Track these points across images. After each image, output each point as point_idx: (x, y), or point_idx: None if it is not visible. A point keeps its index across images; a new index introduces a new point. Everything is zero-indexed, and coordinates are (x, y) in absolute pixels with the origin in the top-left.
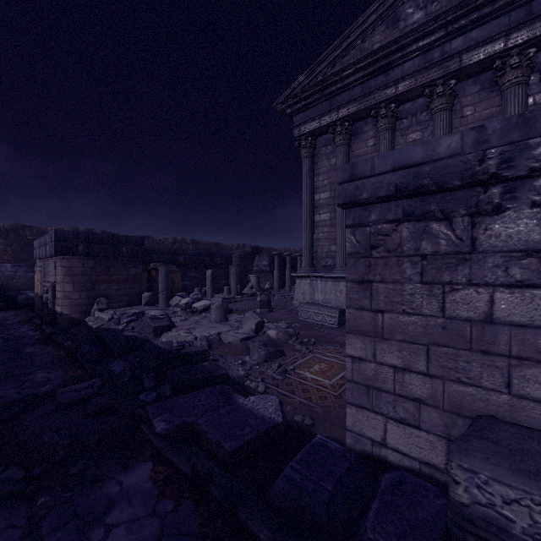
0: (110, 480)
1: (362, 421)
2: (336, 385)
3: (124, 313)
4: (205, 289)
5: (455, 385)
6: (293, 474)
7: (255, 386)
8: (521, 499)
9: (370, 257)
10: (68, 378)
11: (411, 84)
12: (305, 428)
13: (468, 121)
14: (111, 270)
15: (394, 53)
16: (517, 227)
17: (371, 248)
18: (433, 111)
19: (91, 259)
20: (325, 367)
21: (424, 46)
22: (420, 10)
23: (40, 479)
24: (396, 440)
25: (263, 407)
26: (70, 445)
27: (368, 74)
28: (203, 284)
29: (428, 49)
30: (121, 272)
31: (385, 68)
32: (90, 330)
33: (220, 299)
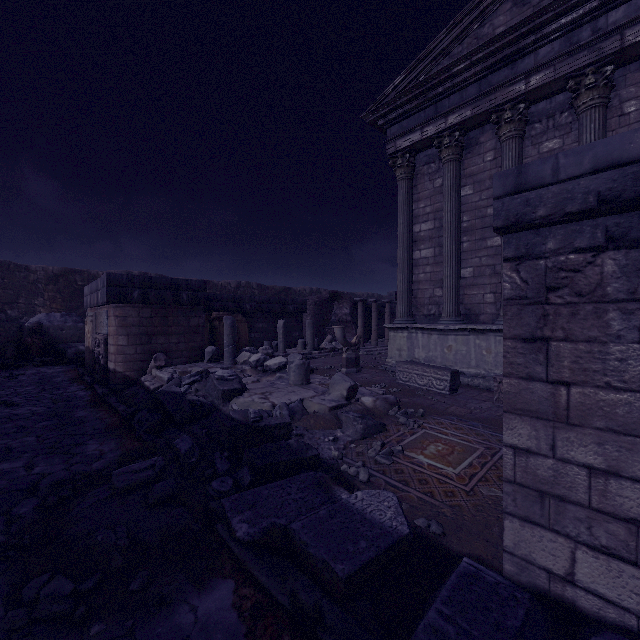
0: (180, 604)
1: (531, 542)
2: (464, 476)
3: (185, 371)
4: (276, 343)
5: None
6: (443, 624)
7: (355, 473)
8: None
9: (546, 303)
10: (123, 452)
11: (548, 75)
12: (433, 539)
13: (631, 120)
14: (169, 321)
15: (524, 37)
16: None
17: (547, 291)
18: (579, 109)
19: (148, 308)
20: (444, 449)
21: (568, 24)
22: None
23: (92, 596)
24: (592, 578)
25: (377, 509)
26: (129, 548)
27: (488, 68)
28: (273, 336)
29: (573, 27)
30: (181, 323)
31: (512, 57)
32: (146, 392)
33: (299, 356)
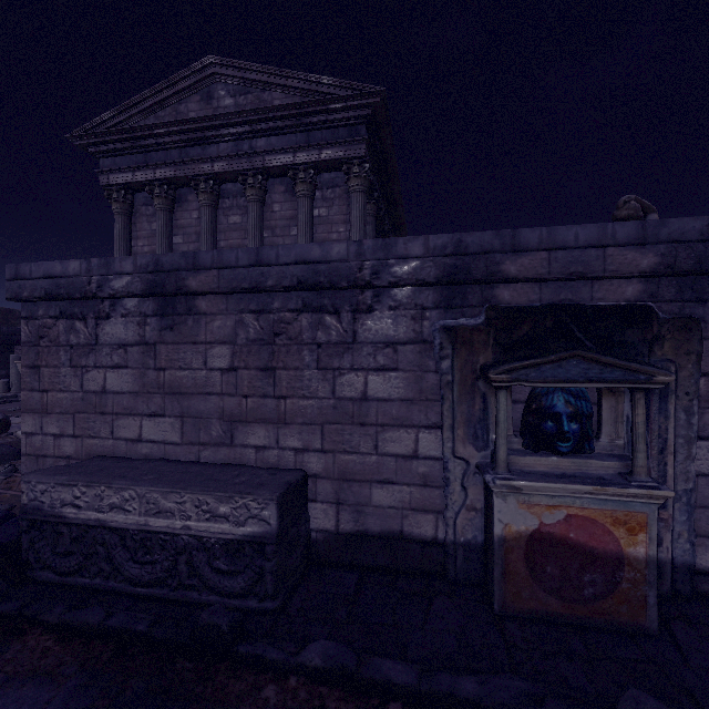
0: None
1: None
2: None
3: None
4: None
5: (88, 440)
6: None
7: None
8: (48, 488)
9: (39, 346)
10: None
11: (225, 166)
12: None
13: (277, 217)
14: None
15: (208, 130)
16: (116, 329)
17: (40, 339)
18: (247, 199)
19: None
20: None
21: (235, 134)
22: (231, 97)
23: None
24: None
25: None
26: None
27: (186, 141)
28: None
29: (239, 138)
30: None
31: (202, 141)
32: None
33: None
